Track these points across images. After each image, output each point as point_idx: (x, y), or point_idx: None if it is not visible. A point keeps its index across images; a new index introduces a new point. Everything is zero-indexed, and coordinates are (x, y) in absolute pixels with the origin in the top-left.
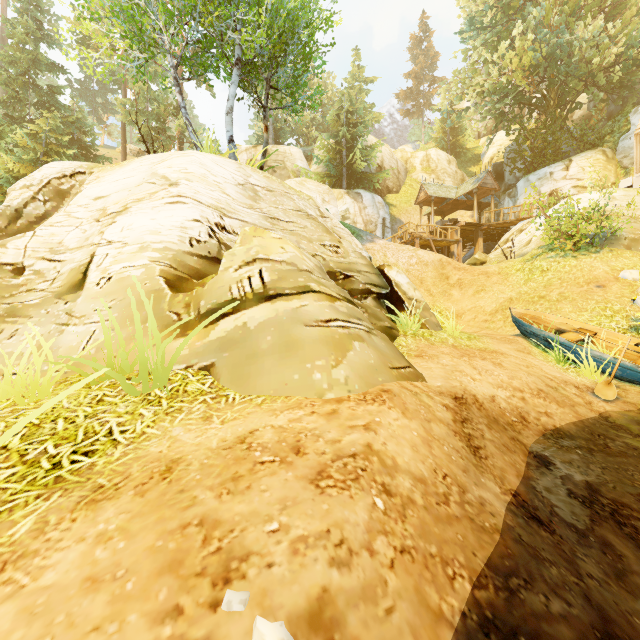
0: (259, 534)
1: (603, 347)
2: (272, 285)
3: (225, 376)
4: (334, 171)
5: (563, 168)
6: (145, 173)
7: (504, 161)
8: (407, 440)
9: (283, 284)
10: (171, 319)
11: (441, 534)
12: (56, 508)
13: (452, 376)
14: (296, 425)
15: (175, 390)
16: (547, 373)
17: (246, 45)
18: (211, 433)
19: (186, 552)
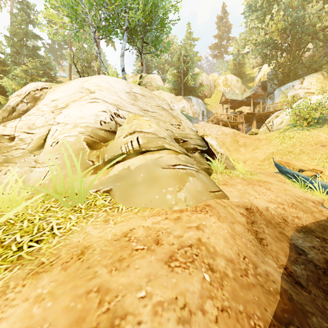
0: (133, 299)
1: (326, 179)
2: (144, 145)
3: (117, 196)
4: (177, 87)
5: (299, 83)
6: (78, 87)
7: (267, 80)
8: (221, 235)
9: (150, 145)
10: (89, 164)
11: (245, 297)
12: (15, 277)
13: (244, 196)
14: (156, 226)
15: (89, 204)
16: (296, 194)
17: (131, 20)
18: (108, 230)
19: (87, 311)
